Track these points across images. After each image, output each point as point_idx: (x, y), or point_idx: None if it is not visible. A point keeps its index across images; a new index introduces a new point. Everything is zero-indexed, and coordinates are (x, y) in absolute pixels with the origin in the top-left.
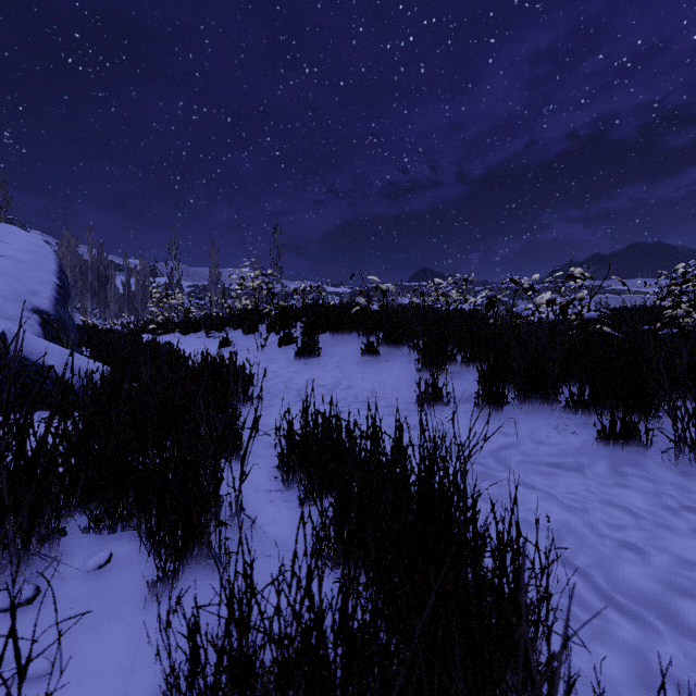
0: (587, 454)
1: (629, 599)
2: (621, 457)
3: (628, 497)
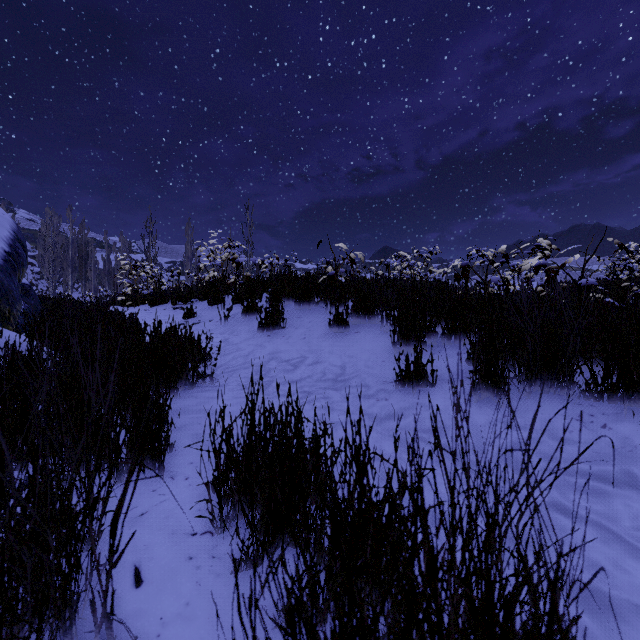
0: (635, 458)
1: None
2: None
3: None
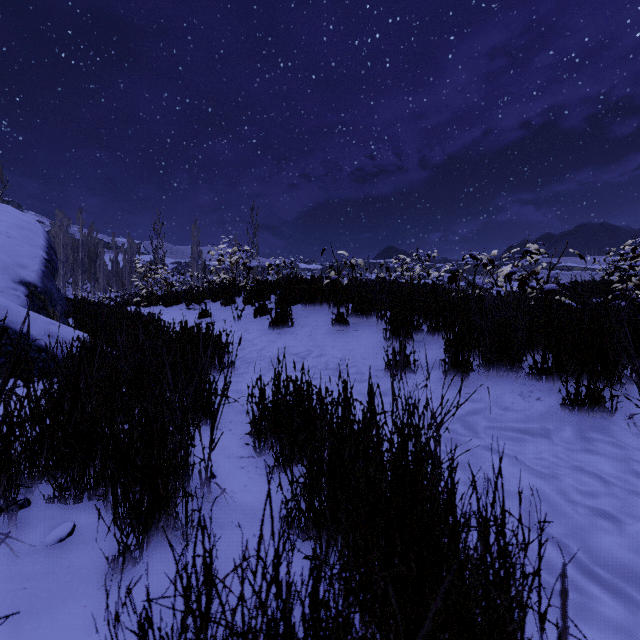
0: (553, 419)
1: (608, 572)
2: (586, 423)
3: (596, 463)
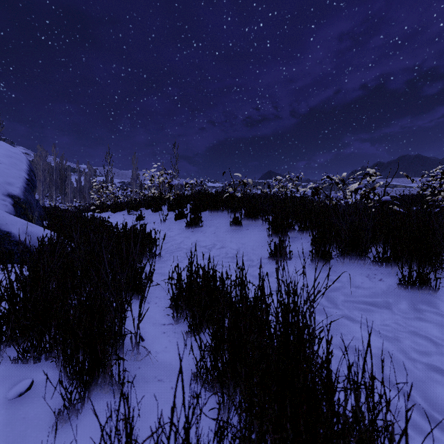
0: (392, 295)
1: None
2: (417, 297)
3: (427, 328)
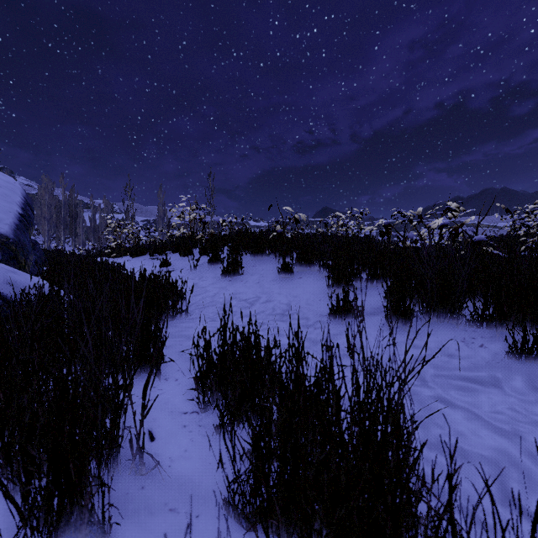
0: (500, 367)
1: None
2: (535, 371)
3: None
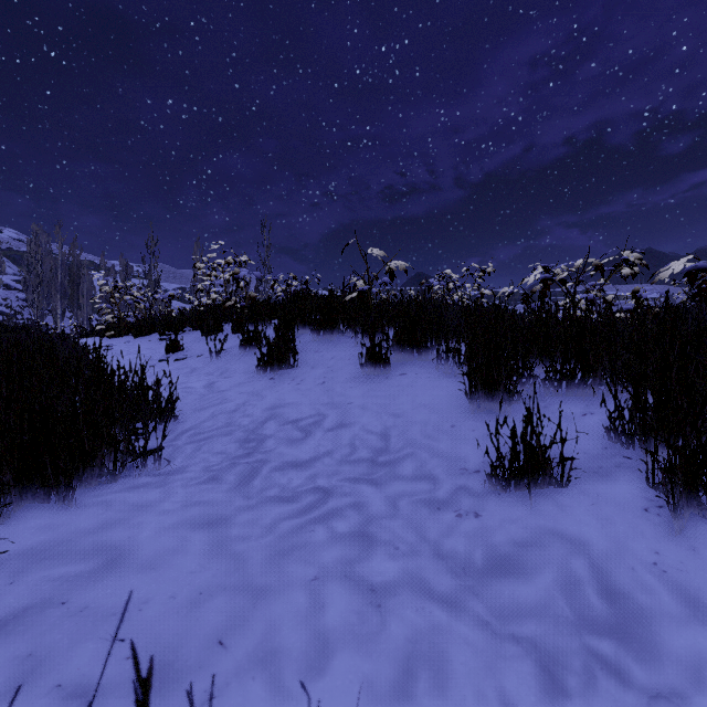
0: None
1: None
2: None
3: None
